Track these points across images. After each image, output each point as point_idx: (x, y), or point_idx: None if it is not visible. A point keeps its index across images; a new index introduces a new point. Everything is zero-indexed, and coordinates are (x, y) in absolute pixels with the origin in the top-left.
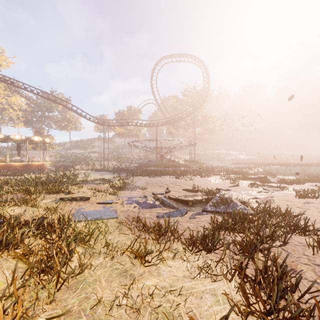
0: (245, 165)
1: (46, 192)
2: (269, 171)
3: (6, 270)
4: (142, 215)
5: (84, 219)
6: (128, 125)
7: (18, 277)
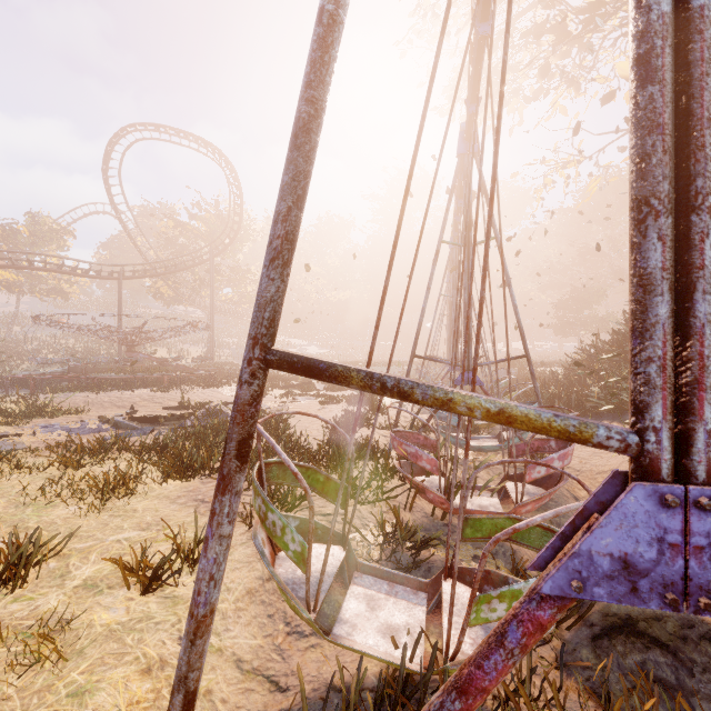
0: None
1: None
2: None
3: None
4: (75, 442)
5: None
6: (32, 268)
7: None
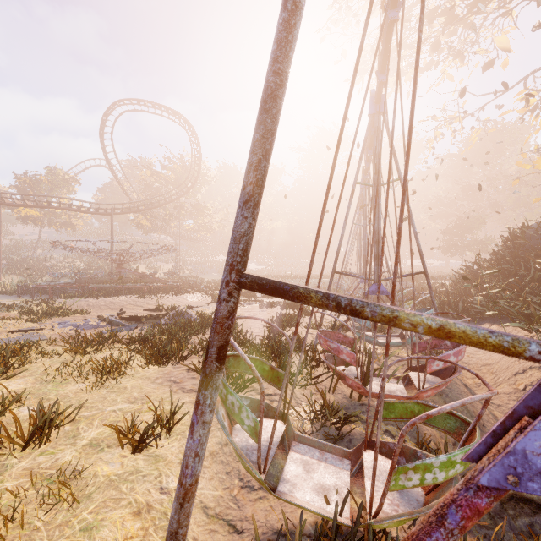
0: None
1: None
2: None
3: None
4: (81, 335)
5: None
6: (50, 207)
7: None
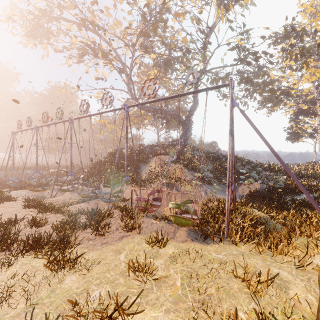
0: None
1: None
2: None
3: None
4: None
5: None
6: None
7: None
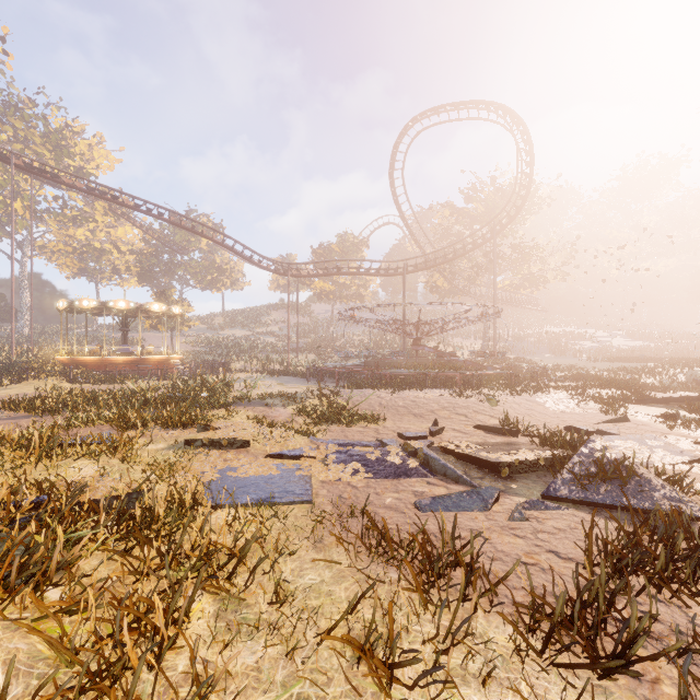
0: (631, 363)
1: (161, 423)
2: None
3: (1, 666)
4: (374, 499)
5: (232, 502)
6: (339, 273)
7: (25, 697)
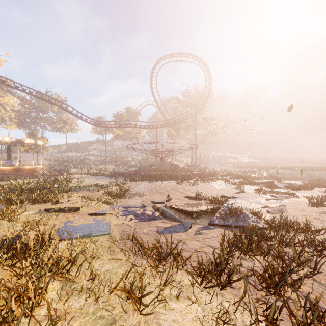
0: (248, 168)
1: (31, 201)
2: (274, 175)
3: None
4: (139, 230)
5: (70, 237)
6: (126, 127)
7: None
